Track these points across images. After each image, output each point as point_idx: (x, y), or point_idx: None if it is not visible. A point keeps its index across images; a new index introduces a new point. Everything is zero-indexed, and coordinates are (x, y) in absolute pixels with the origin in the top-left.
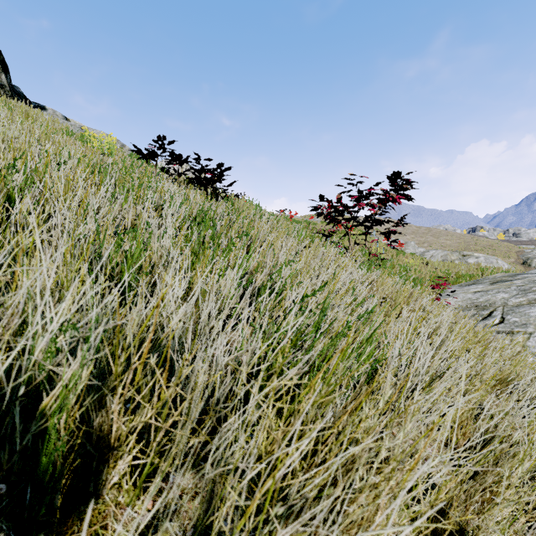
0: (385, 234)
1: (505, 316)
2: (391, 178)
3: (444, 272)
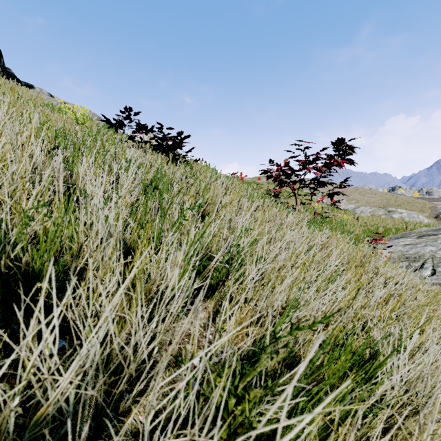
0: (330, 195)
1: (436, 268)
2: (335, 144)
3: (373, 226)
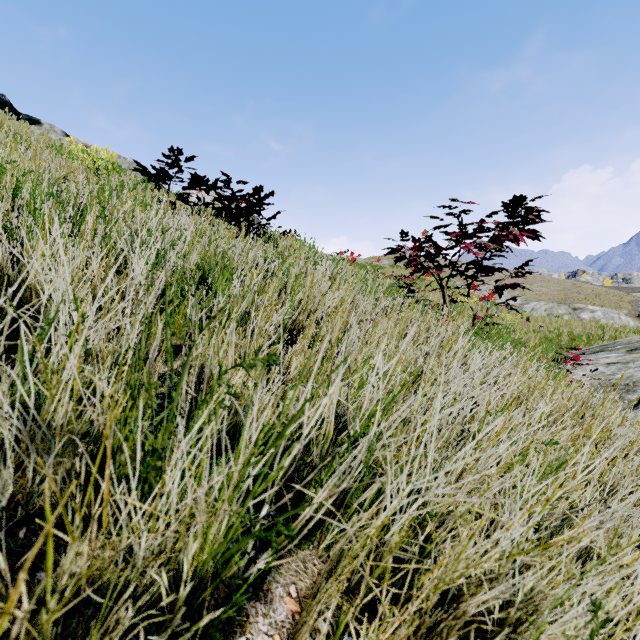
0: (500, 289)
1: None
2: (509, 206)
3: (553, 332)
